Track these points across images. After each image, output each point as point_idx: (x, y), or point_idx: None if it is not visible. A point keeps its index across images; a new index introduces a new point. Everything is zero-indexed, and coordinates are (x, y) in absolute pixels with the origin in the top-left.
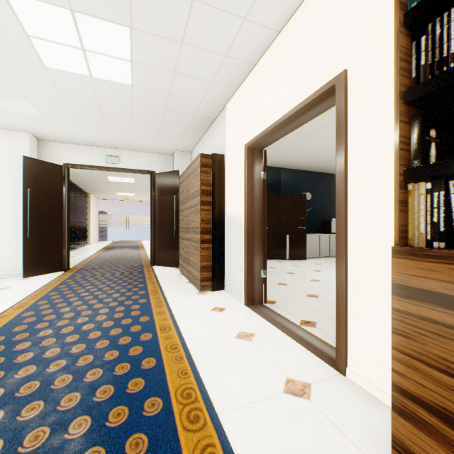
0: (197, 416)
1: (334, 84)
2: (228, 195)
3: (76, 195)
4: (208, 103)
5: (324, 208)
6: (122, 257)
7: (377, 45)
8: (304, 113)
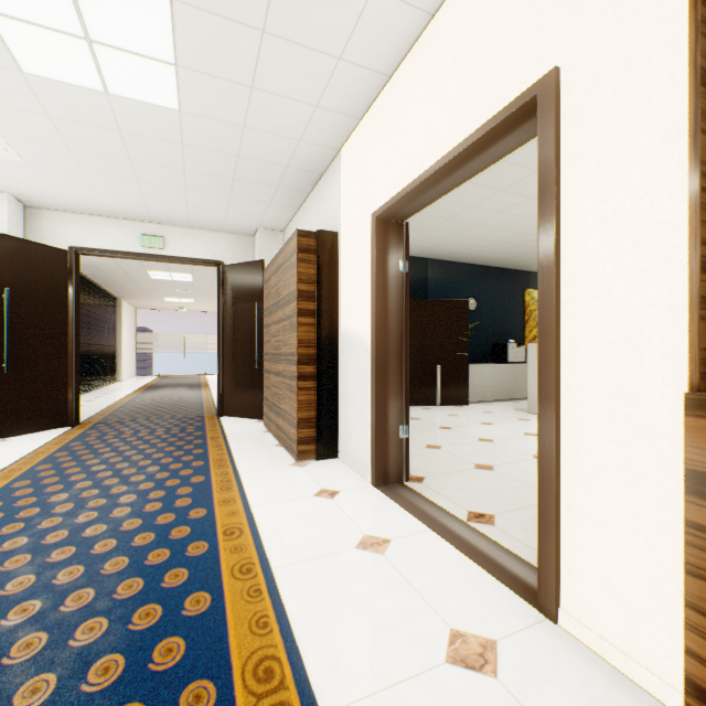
0: None
1: (535, 94)
2: (344, 300)
3: (98, 301)
4: (311, 146)
5: (496, 323)
6: (171, 402)
7: (620, 15)
8: (477, 153)
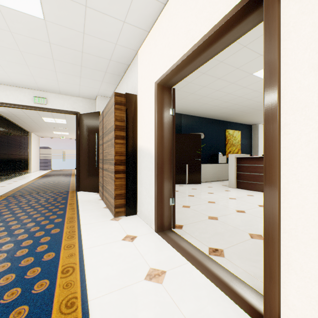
0: None
1: None
2: (140, 130)
3: (17, 133)
4: (122, 48)
5: (213, 145)
6: (53, 183)
7: None
8: (217, 39)
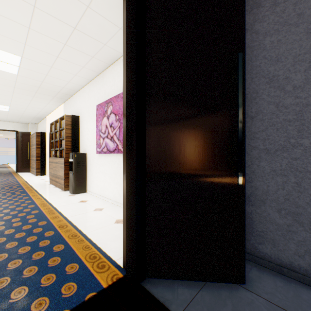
0: (25, 183)
1: None
2: (47, 145)
3: None
4: (39, 116)
5: None
6: None
7: None
8: None
